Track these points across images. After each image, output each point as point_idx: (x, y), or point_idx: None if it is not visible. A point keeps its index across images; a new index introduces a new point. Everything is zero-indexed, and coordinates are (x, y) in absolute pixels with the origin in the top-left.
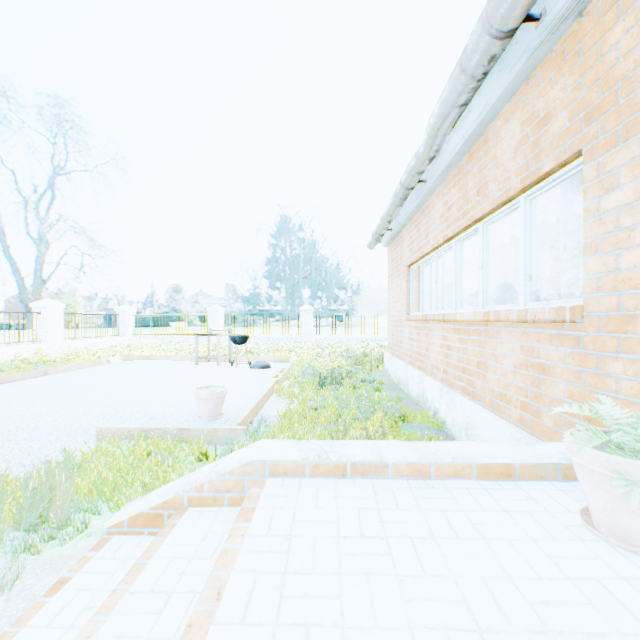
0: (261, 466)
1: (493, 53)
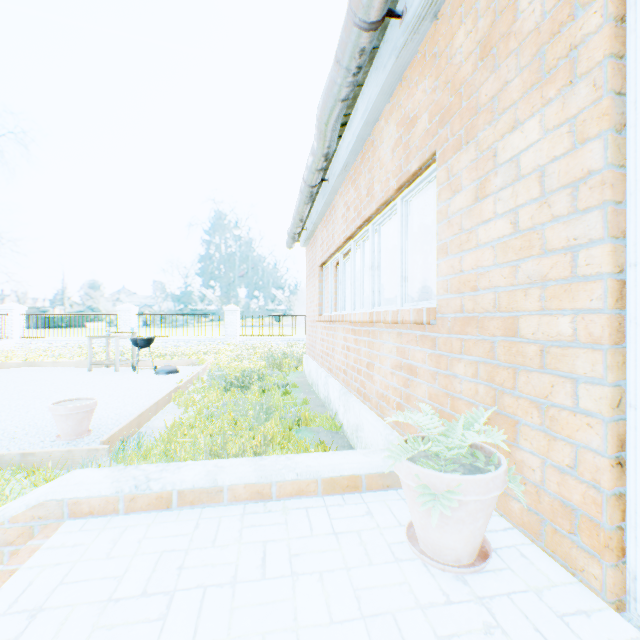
0: (58, 507)
1: (362, 45)
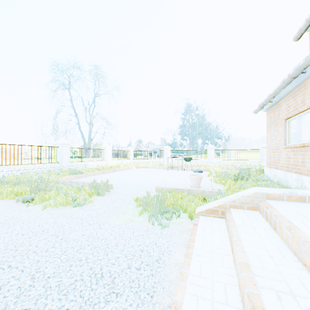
0: (261, 195)
1: None
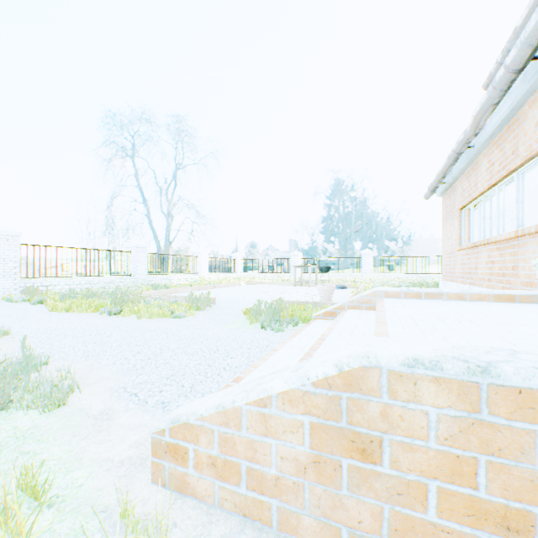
0: (380, 293)
1: (512, 79)
